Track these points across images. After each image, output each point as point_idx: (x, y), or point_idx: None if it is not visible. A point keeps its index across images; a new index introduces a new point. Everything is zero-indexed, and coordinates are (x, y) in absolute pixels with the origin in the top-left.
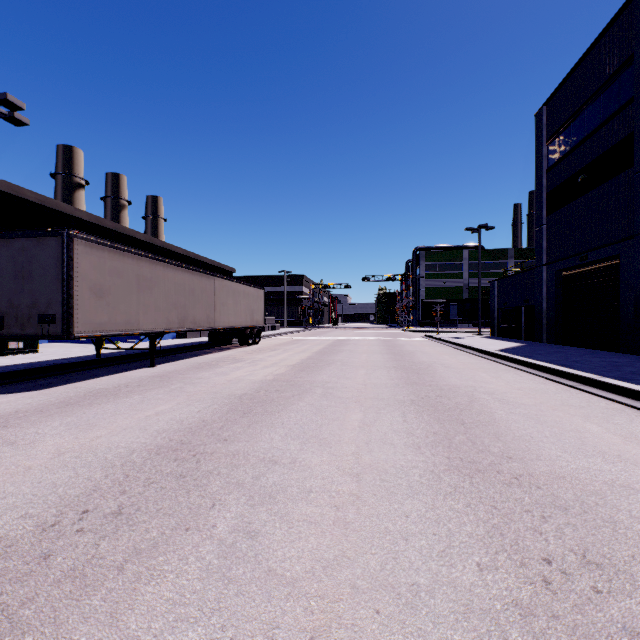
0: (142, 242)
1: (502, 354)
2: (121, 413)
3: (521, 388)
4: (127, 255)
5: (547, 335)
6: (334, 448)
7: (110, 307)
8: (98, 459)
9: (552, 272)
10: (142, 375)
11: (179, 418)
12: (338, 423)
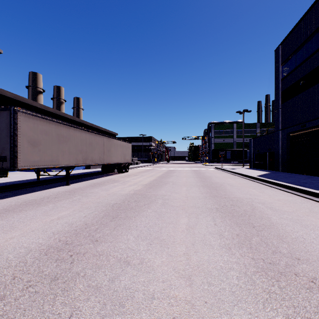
0: (69, 119)
1: (261, 178)
2: (36, 217)
3: (279, 199)
4: (51, 123)
5: (281, 167)
6: (170, 249)
7: (41, 152)
8: (1, 259)
9: (284, 134)
10: (60, 190)
11: (71, 222)
12: (172, 226)
